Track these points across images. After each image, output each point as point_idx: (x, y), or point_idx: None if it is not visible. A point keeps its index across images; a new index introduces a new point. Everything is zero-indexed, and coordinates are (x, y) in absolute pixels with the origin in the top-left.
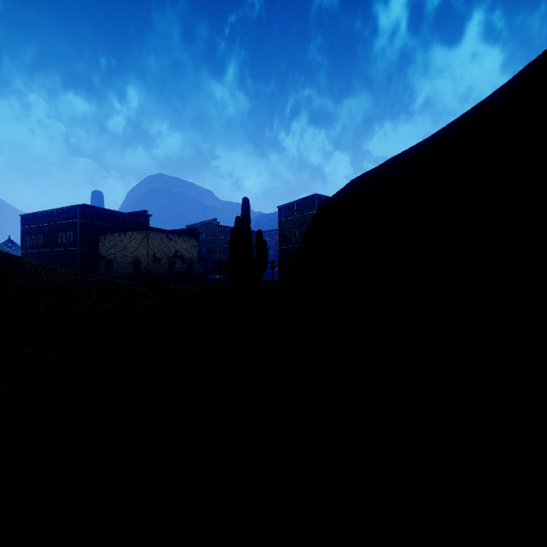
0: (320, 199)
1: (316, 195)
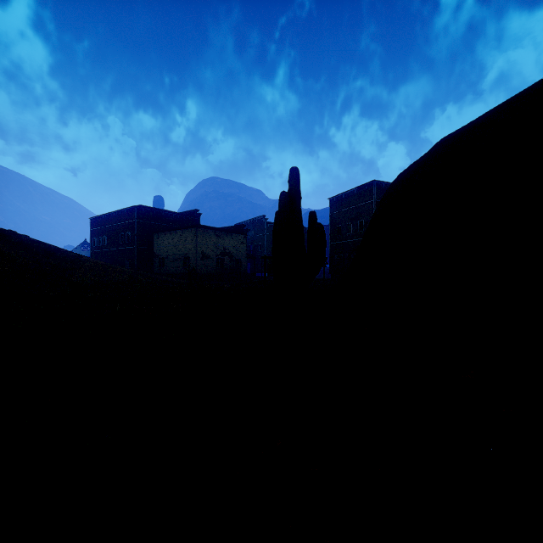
0: (379, 186)
1: (375, 181)
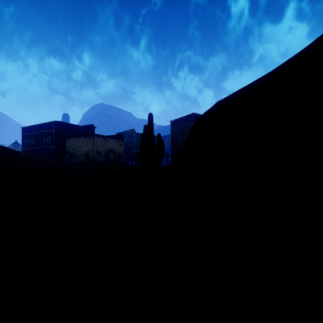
0: (196, 116)
1: (194, 113)
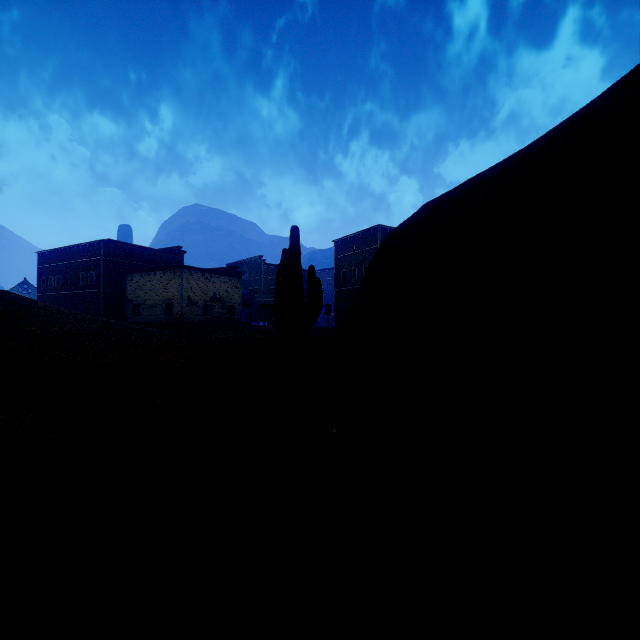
0: (384, 231)
1: (380, 226)
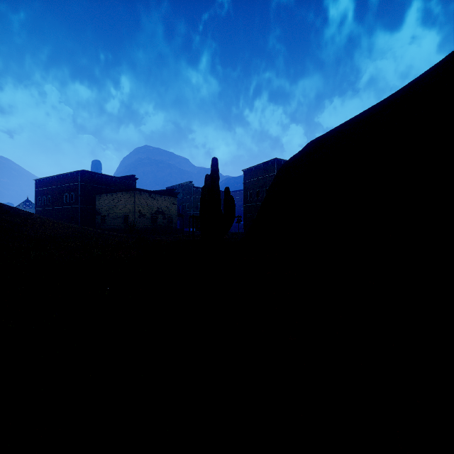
0: (279, 163)
1: (276, 159)
